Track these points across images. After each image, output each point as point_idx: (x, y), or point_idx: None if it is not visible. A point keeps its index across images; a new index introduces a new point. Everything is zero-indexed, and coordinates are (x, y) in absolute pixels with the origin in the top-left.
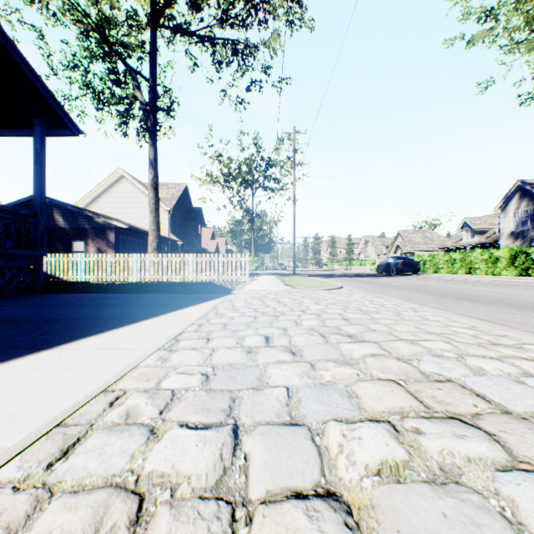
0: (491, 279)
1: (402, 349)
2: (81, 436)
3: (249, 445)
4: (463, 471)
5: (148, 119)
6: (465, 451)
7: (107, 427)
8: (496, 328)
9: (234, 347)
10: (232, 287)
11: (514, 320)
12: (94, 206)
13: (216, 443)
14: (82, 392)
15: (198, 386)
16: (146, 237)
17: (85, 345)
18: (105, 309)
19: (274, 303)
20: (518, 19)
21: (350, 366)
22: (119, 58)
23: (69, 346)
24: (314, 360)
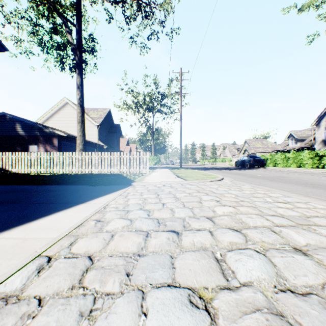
0: (323, 171)
1: None
2: None
3: None
4: None
5: (76, 55)
6: None
7: None
8: None
9: None
10: (133, 179)
11: None
12: (48, 122)
13: None
14: None
15: None
16: None
17: None
18: None
19: (171, 200)
20: None
21: None
22: (53, 7)
23: None
24: None
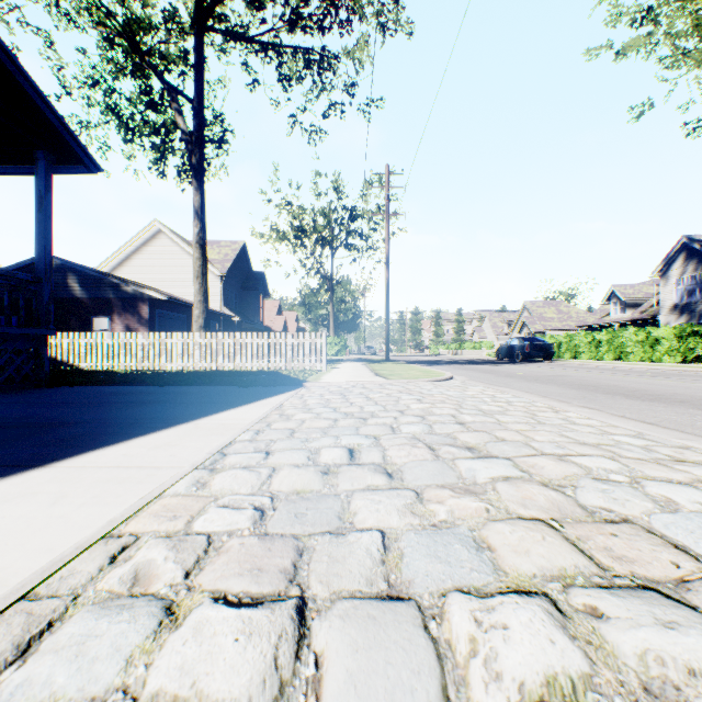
0: (650, 368)
1: (548, 468)
2: (55, 619)
3: (323, 639)
4: (687, 697)
5: (192, 154)
6: (681, 654)
7: (99, 601)
8: (673, 436)
9: (304, 465)
10: (304, 378)
11: (695, 425)
12: (122, 270)
13: (269, 634)
14: (72, 538)
15: (247, 529)
16: (191, 311)
17: (91, 462)
18: (129, 408)
19: (361, 400)
20: (684, 22)
21: (474, 496)
22: (154, 72)
23: (68, 463)
24: (420, 485)
